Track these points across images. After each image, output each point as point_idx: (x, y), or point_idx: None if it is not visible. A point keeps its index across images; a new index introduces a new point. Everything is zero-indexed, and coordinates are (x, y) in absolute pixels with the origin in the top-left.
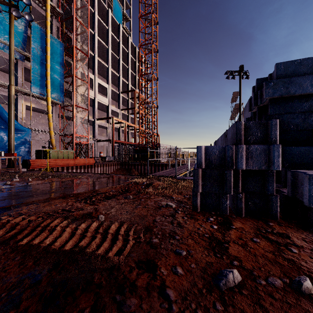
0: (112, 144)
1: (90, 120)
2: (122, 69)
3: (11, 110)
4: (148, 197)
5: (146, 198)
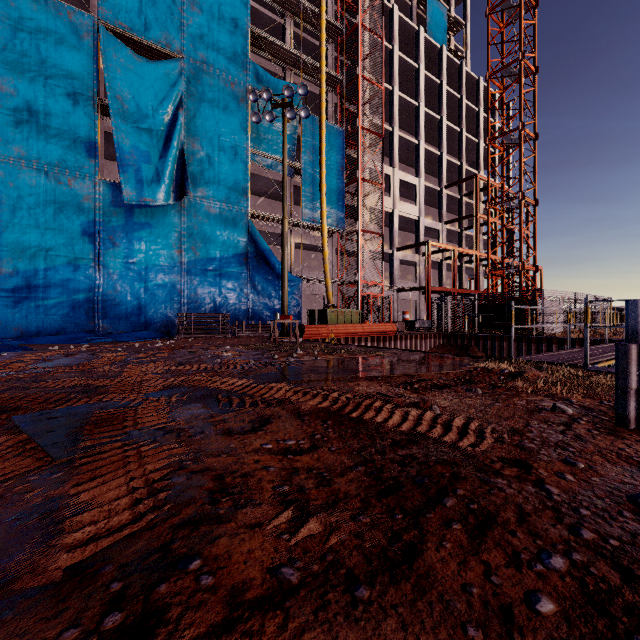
0: (427, 295)
1: (385, 253)
2: (447, 137)
3: (285, 254)
4: (515, 395)
5: (510, 395)
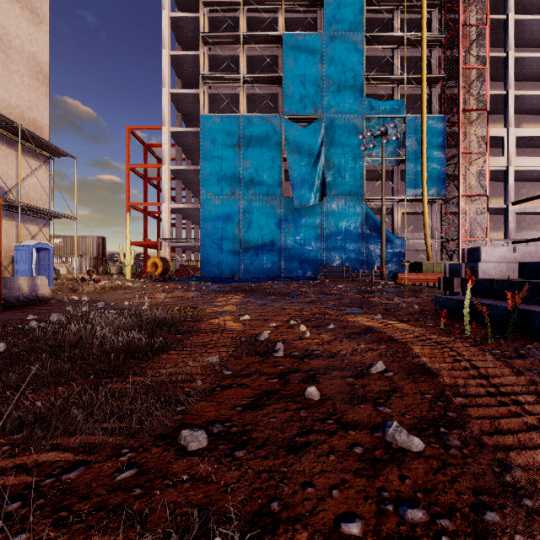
0: None
1: (498, 208)
2: None
3: (383, 228)
4: None
5: None
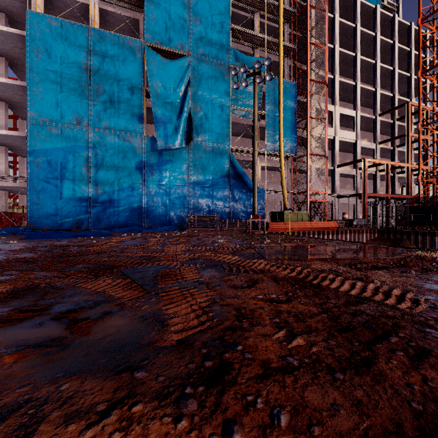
0: (363, 199)
1: (328, 169)
2: (380, 75)
3: (255, 174)
4: None
5: None
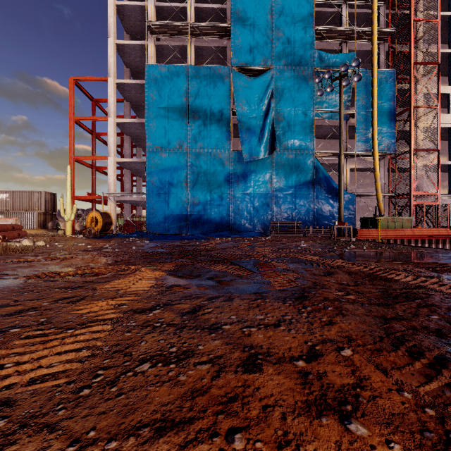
0: None
1: (443, 165)
2: None
3: (341, 179)
4: None
5: None
